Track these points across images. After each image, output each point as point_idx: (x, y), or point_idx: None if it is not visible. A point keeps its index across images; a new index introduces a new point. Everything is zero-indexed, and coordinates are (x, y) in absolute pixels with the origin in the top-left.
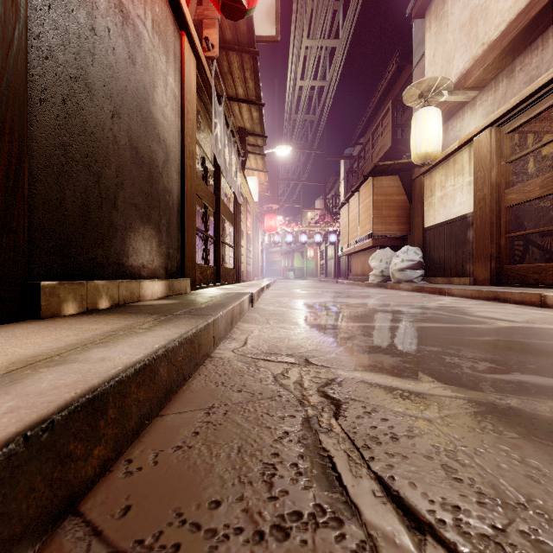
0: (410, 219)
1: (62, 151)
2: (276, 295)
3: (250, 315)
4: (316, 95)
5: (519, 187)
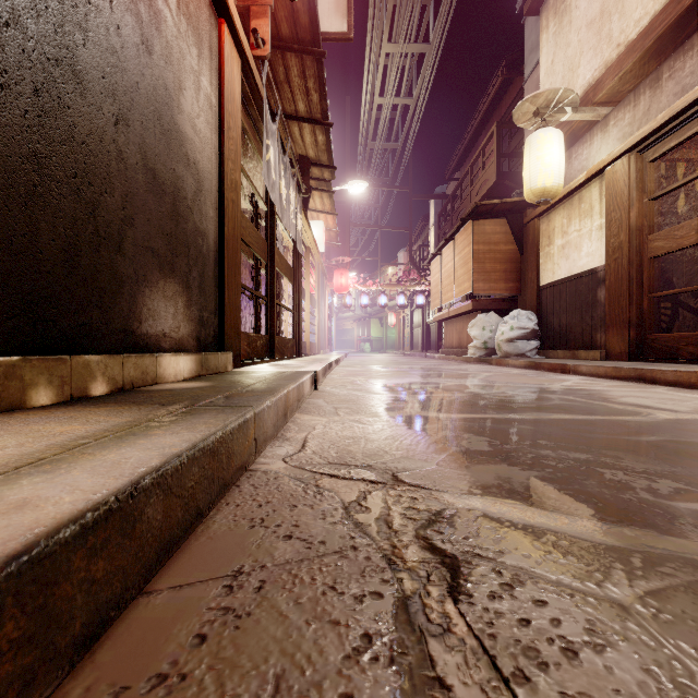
0: (521, 274)
1: (34, 165)
2: (348, 374)
3: (312, 402)
4: (399, 117)
5: (668, 232)
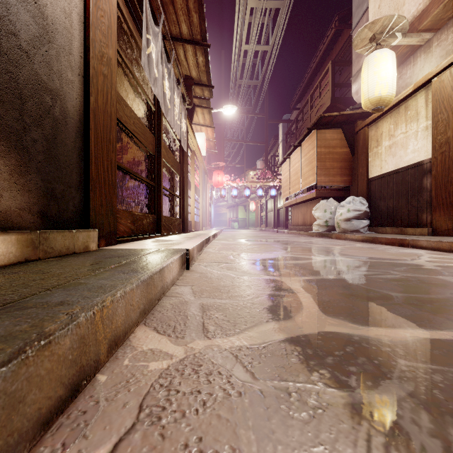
0: (353, 170)
1: None
2: (223, 247)
3: (175, 294)
4: (259, 62)
5: None
